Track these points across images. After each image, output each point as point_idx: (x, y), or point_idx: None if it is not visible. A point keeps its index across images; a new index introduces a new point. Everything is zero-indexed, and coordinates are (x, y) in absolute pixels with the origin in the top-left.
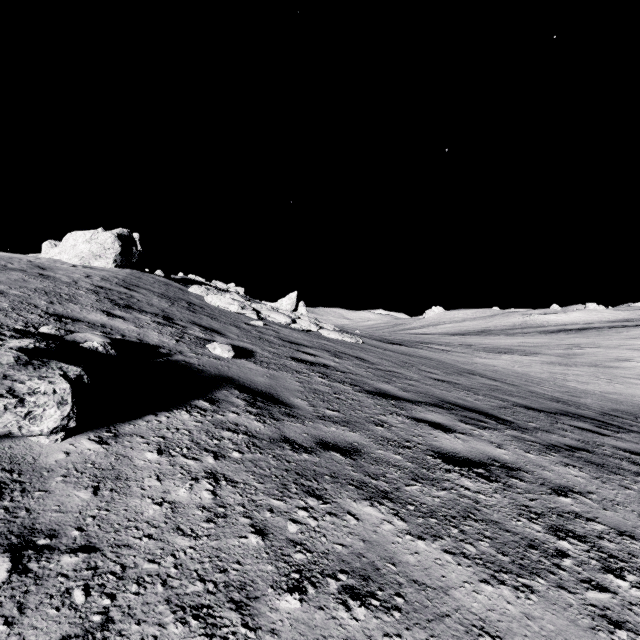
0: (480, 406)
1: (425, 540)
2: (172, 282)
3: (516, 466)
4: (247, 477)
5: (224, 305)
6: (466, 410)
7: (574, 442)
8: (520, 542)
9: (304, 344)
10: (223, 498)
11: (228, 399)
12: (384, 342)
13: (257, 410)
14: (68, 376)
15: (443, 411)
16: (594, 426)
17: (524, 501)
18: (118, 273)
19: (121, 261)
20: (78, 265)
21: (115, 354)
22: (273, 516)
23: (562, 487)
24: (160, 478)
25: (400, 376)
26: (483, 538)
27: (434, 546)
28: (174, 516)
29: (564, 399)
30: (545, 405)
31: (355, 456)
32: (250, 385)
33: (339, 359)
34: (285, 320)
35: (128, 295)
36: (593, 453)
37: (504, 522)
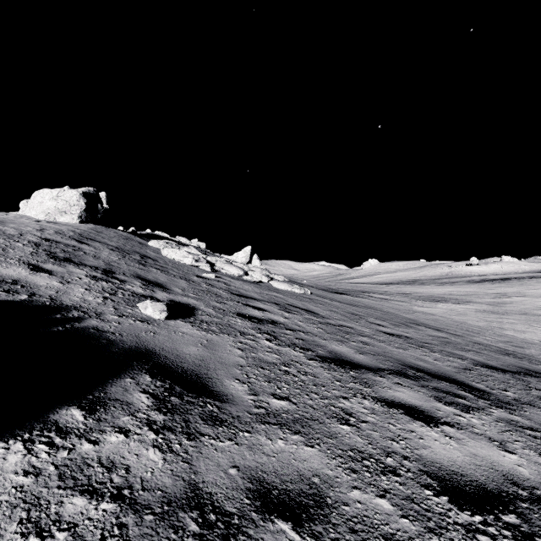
0: (444, 369)
1: None
2: (134, 237)
3: None
4: None
5: (179, 258)
6: (434, 378)
7: None
8: None
9: (253, 297)
10: None
11: (125, 397)
12: (330, 292)
13: (165, 417)
14: None
15: (411, 383)
16: None
17: None
18: (79, 227)
19: (86, 217)
20: (43, 220)
21: None
22: None
23: None
24: None
25: (352, 331)
26: None
27: None
28: None
29: (510, 350)
30: (501, 361)
31: (318, 523)
32: (173, 362)
33: (289, 313)
34: (237, 272)
35: (76, 248)
36: None
37: None
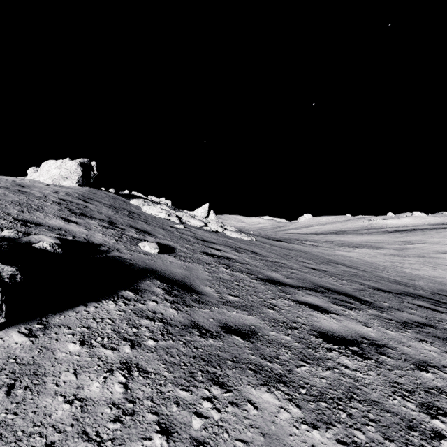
0: (345, 289)
1: (319, 429)
2: (119, 197)
3: (382, 343)
4: (158, 366)
5: (155, 213)
6: (335, 293)
7: (420, 319)
8: (400, 424)
9: (213, 242)
10: (133, 391)
11: (150, 289)
12: (271, 239)
13: (173, 298)
14: (1, 276)
15: (318, 294)
16: (431, 304)
17: (395, 378)
18: (79, 190)
19: (82, 181)
20: (51, 184)
21: (61, 252)
22: (179, 410)
23: (422, 362)
24: (77, 371)
25: (284, 266)
26: (369, 422)
27: (328, 436)
28: (82, 416)
29: (403, 282)
30: (391, 287)
31: (253, 339)
32: (169, 276)
33: (238, 253)
34: (199, 224)
35: (84, 206)
36: (436, 328)
37: (383, 401)
